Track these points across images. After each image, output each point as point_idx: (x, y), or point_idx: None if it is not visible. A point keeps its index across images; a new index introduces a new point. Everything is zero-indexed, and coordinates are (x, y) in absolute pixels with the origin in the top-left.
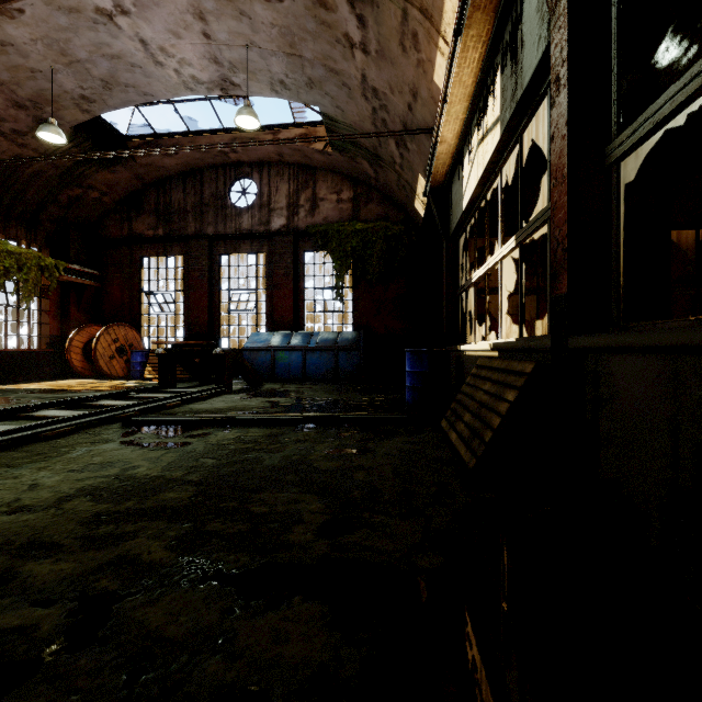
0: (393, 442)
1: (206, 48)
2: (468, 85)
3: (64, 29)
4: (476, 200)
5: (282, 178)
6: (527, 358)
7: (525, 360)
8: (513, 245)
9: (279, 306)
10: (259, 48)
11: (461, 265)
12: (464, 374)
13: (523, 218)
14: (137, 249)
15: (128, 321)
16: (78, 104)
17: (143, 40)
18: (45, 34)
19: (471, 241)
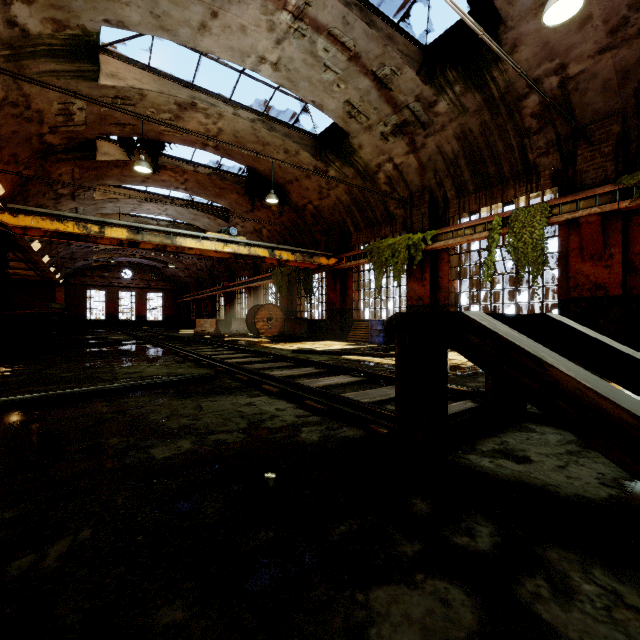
0: None
1: None
2: None
3: None
4: None
5: None
6: None
7: None
8: None
9: None
10: None
11: None
12: None
13: None
14: None
15: None
16: None
17: None
18: None
19: None
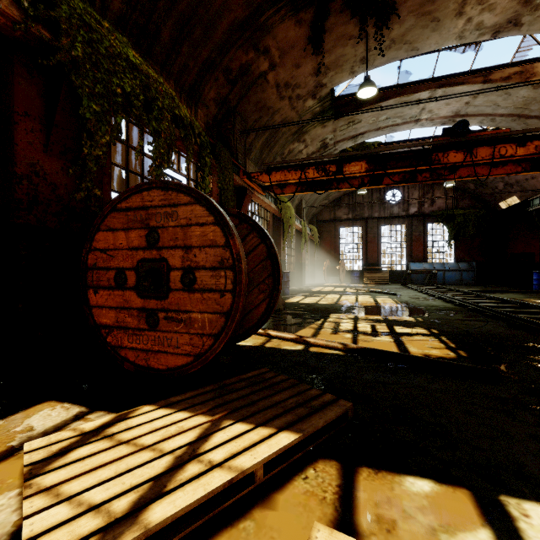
0: None
1: None
2: None
3: None
4: None
5: (415, 189)
6: None
7: None
8: None
9: (415, 250)
10: None
11: None
12: None
13: None
14: (338, 224)
15: (333, 257)
16: None
17: None
18: None
19: None
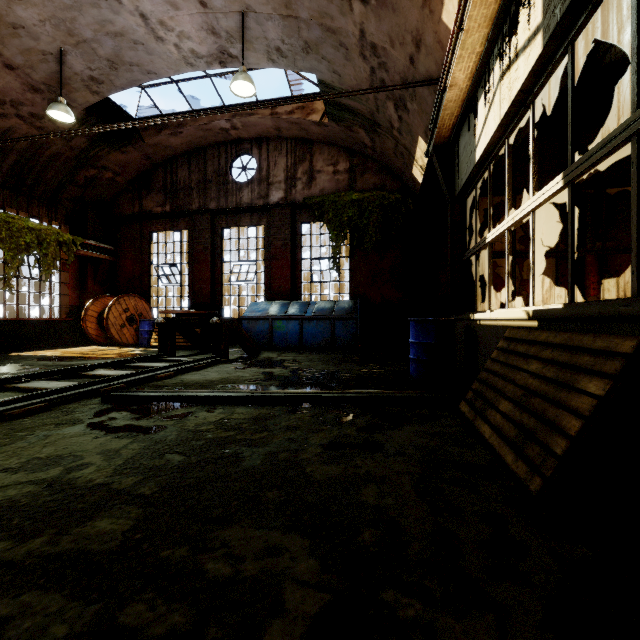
0: (405, 433)
1: (203, 18)
2: (492, 2)
3: (69, 7)
4: (494, 147)
5: (280, 152)
6: (601, 329)
7: (598, 332)
8: (560, 185)
9: (277, 276)
10: (255, 13)
11: (468, 228)
12: (477, 346)
13: (575, 149)
14: (147, 225)
15: (139, 292)
16: (88, 86)
17: (143, 14)
18: (52, 14)
19: (479, 201)
